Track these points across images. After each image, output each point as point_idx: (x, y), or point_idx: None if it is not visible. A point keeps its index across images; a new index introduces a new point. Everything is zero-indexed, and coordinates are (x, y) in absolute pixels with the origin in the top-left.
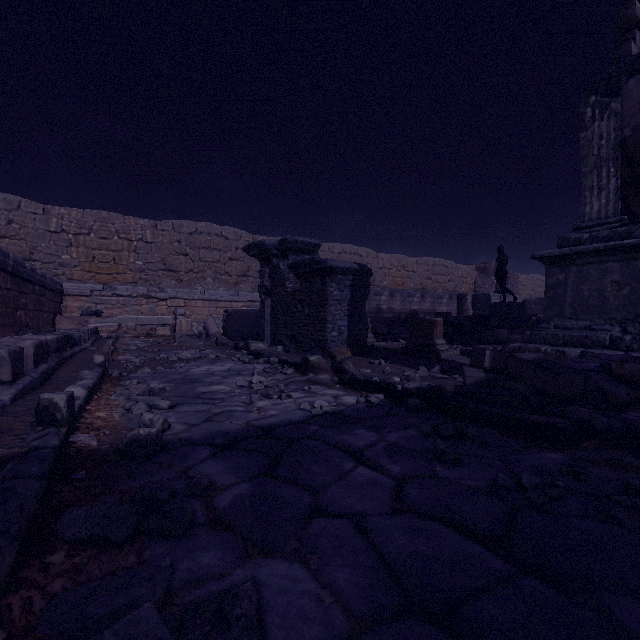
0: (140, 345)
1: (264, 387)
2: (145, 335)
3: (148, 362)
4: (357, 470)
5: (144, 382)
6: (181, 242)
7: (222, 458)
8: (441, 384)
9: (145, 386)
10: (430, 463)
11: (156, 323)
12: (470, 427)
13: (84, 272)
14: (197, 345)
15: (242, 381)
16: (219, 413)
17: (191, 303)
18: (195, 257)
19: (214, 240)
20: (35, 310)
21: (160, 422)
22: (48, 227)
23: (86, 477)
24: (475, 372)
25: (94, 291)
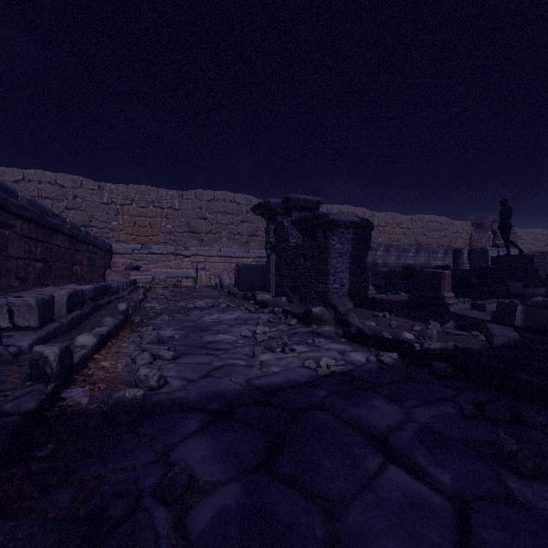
0: (167, 294)
1: (267, 338)
2: (172, 286)
3: (168, 309)
4: (387, 473)
5: (159, 329)
6: (202, 208)
7: (212, 434)
8: (460, 342)
9: (155, 334)
10: (494, 470)
11: (181, 276)
12: (525, 407)
13: (128, 235)
14: (212, 295)
15: (246, 331)
16: (220, 367)
17: (209, 259)
18: (213, 220)
19: (228, 205)
20: (89, 265)
21: (155, 378)
22: (102, 200)
23: (51, 454)
24: (503, 330)
25: (135, 250)
